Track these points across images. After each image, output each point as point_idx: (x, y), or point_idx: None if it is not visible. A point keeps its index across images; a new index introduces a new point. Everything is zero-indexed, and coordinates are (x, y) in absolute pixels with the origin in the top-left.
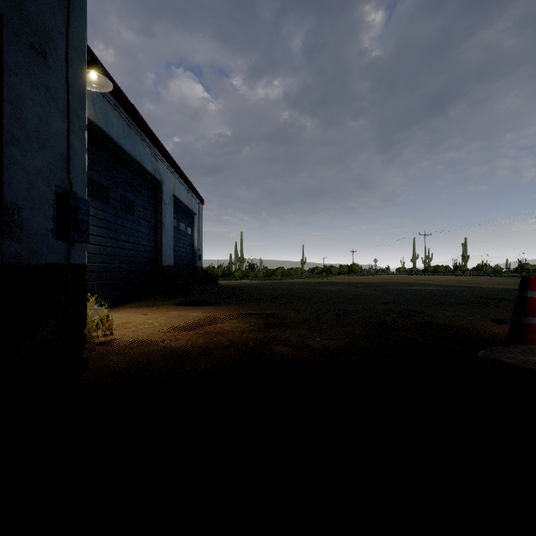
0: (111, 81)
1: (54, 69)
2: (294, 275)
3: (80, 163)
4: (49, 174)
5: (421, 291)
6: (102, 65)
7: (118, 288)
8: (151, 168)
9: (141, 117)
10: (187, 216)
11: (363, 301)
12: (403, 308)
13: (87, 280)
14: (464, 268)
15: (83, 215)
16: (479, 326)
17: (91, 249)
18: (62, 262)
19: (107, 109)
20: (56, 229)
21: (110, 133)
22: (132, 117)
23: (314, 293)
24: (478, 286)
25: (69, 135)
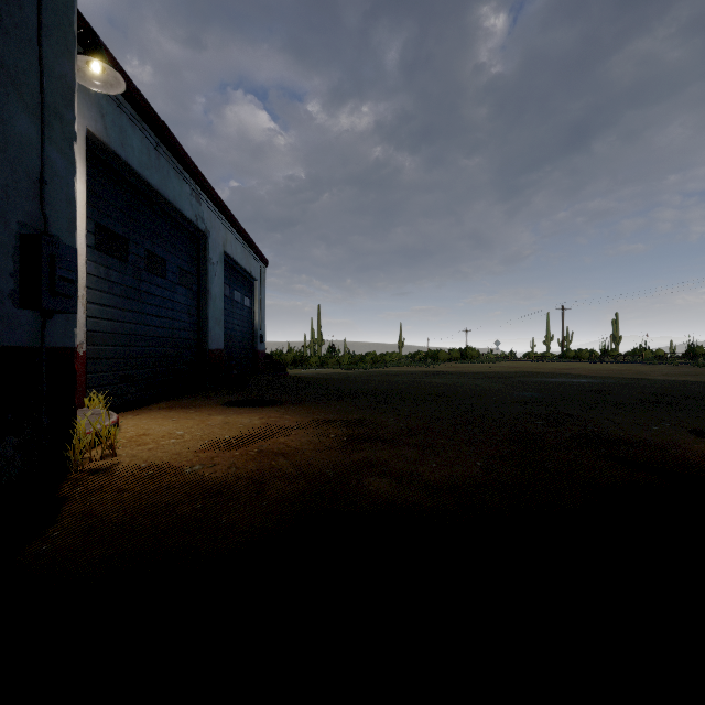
0: (130, 85)
1: (14, 38)
2: (389, 361)
3: (65, 191)
4: (6, 203)
5: (566, 384)
6: (115, 60)
7: (142, 381)
8: (191, 213)
9: (175, 140)
10: (244, 282)
11: (488, 400)
12: (551, 411)
13: (93, 370)
14: (615, 353)
15: (65, 271)
16: (674, 440)
17: (100, 325)
18: (30, 344)
19: (124, 124)
20: (19, 292)
21: (128, 160)
22: (163, 139)
23: (418, 388)
24: (642, 377)
25: (43, 144)
